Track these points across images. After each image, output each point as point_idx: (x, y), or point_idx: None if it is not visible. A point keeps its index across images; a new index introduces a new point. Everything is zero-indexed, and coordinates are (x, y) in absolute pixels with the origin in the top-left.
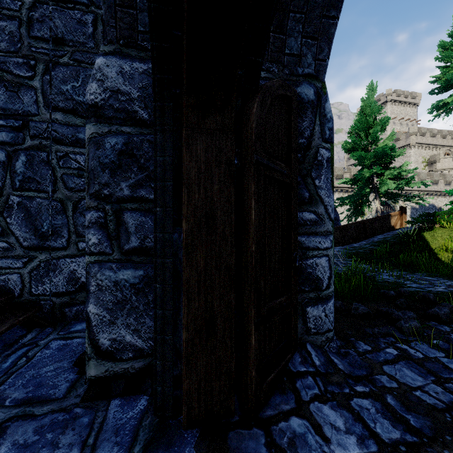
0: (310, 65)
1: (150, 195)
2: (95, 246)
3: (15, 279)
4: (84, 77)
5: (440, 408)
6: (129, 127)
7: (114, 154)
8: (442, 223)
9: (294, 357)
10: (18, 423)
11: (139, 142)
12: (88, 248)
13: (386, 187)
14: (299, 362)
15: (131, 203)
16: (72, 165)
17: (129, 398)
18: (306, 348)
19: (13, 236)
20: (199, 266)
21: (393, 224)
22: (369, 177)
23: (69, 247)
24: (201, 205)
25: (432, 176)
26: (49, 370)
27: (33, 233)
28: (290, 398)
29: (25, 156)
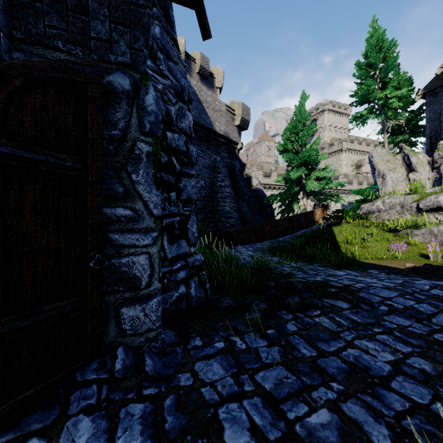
0: (125, 53)
1: None
2: None
3: None
4: None
5: (212, 403)
6: None
7: None
8: (347, 219)
9: (90, 364)
10: None
11: None
12: None
13: (311, 186)
14: (93, 369)
15: None
16: None
17: None
18: (114, 352)
19: None
20: None
21: (317, 220)
22: (299, 176)
23: None
24: None
25: (358, 178)
26: None
27: None
28: (53, 413)
29: None
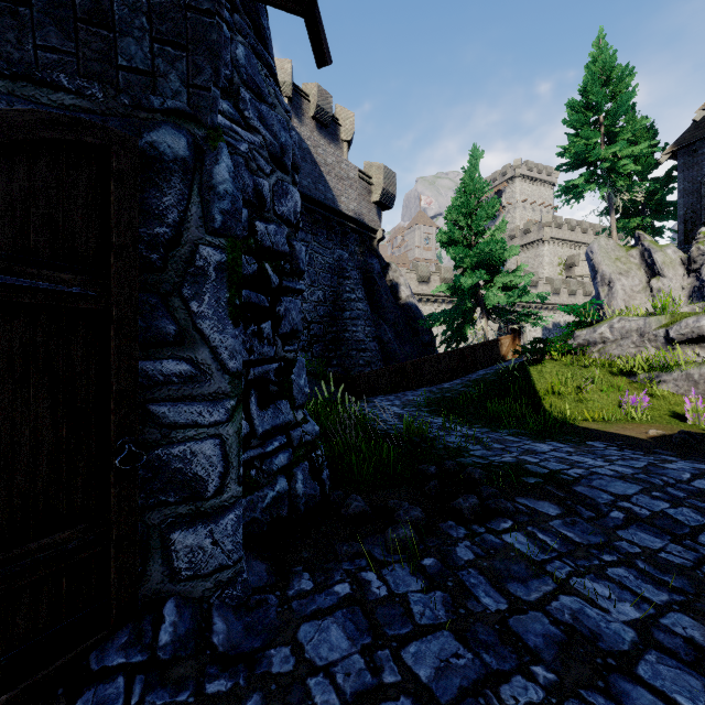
0: (178, 94)
1: None
2: None
3: None
4: None
5: None
6: None
7: None
8: (553, 353)
9: (114, 637)
10: None
11: None
12: None
13: (494, 299)
14: (119, 646)
15: None
16: None
17: None
18: (159, 610)
19: None
20: None
21: (504, 354)
22: (475, 284)
23: None
24: None
25: (569, 285)
26: None
27: None
28: None
29: None
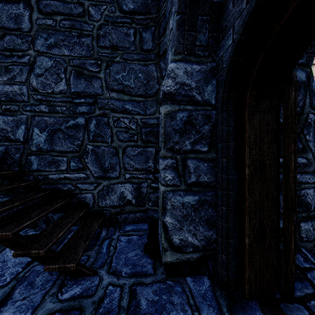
0: (303, 57)
1: (202, 148)
2: (170, 181)
3: (89, 196)
4: (129, 69)
5: None
6: (190, 106)
7: (181, 123)
8: None
9: (297, 257)
10: (140, 288)
11: (196, 115)
12: (164, 181)
13: None
14: (303, 261)
15: (191, 154)
16: (122, 125)
17: (195, 277)
18: (302, 251)
19: (88, 170)
20: (255, 197)
21: None
22: None
23: (120, 177)
24: (256, 158)
25: None
26: (133, 255)
27: (100, 168)
28: (307, 285)
29: (95, 121)
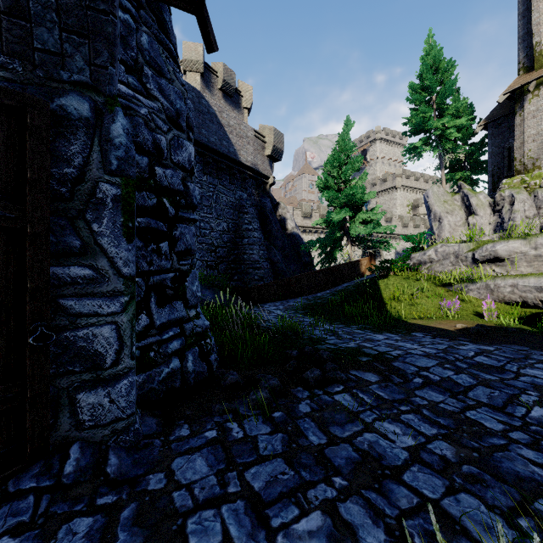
0: (82, 70)
1: None
2: None
3: None
4: None
5: (183, 511)
6: None
7: None
8: (396, 270)
9: (29, 469)
10: None
11: None
12: None
13: (356, 230)
14: (32, 475)
15: None
16: None
17: None
18: (66, 450)
19: None
20: None
21: (363, 271)
22: (342, 219)
23: None
24: None
25: (414, 221)
26: None
27: None
28: None
29: None
